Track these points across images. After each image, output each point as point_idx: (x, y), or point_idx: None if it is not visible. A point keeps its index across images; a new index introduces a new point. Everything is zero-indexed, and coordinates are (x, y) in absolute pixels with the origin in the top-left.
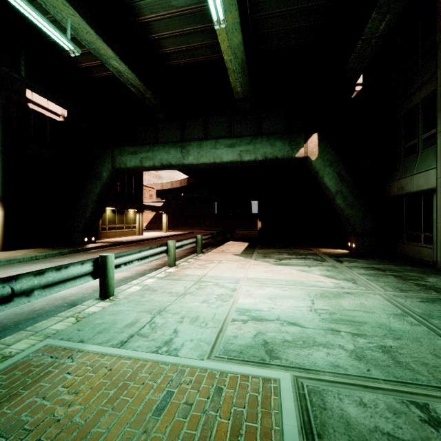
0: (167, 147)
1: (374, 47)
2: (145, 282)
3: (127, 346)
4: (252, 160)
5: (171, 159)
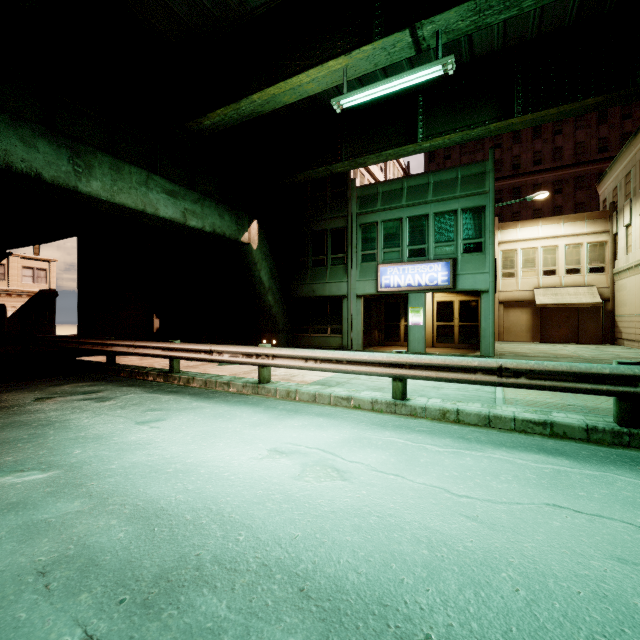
0: (27, 128)
1: (323, 175)
2: (348, 390)
3: (492, 391)
4: (197, 228)
5: (43, 166)
